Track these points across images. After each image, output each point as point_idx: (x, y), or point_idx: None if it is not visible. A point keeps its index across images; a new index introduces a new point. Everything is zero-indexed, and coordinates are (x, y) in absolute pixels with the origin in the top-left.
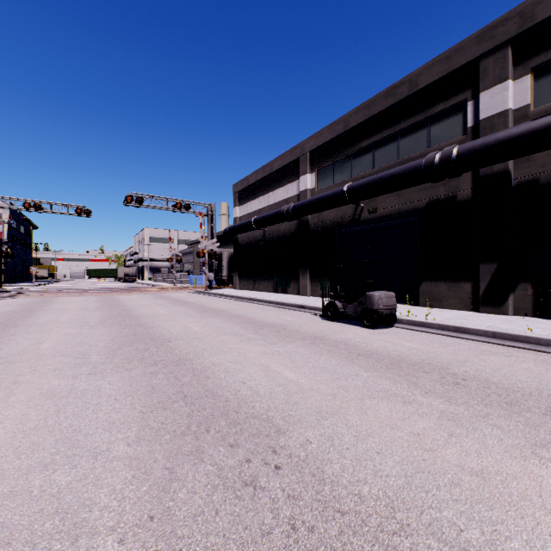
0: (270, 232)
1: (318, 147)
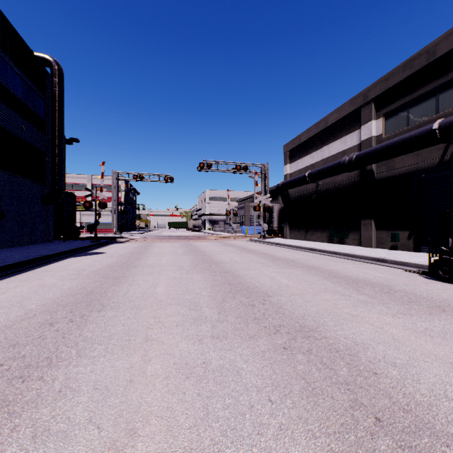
0: (324, 185)
1: (387, 90)
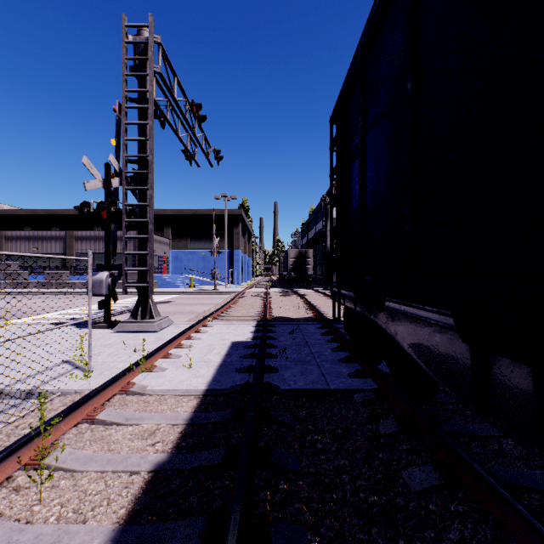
0: None
1: None
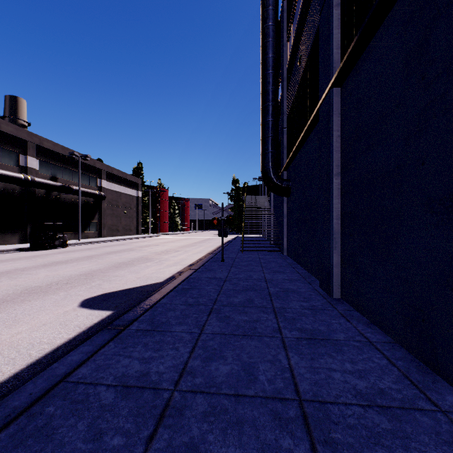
0: None
1: None
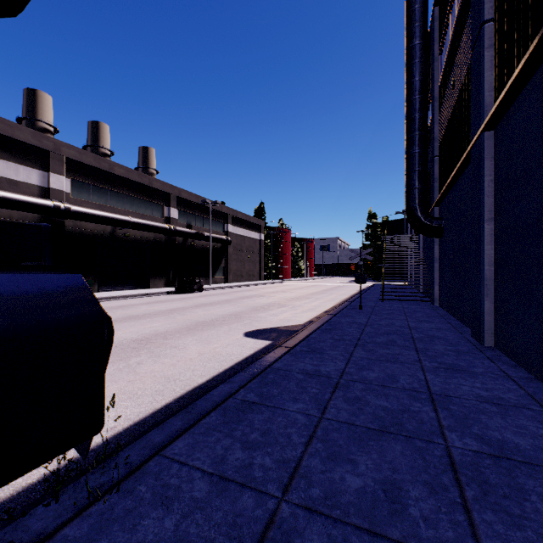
0: None
1: (79, 161)
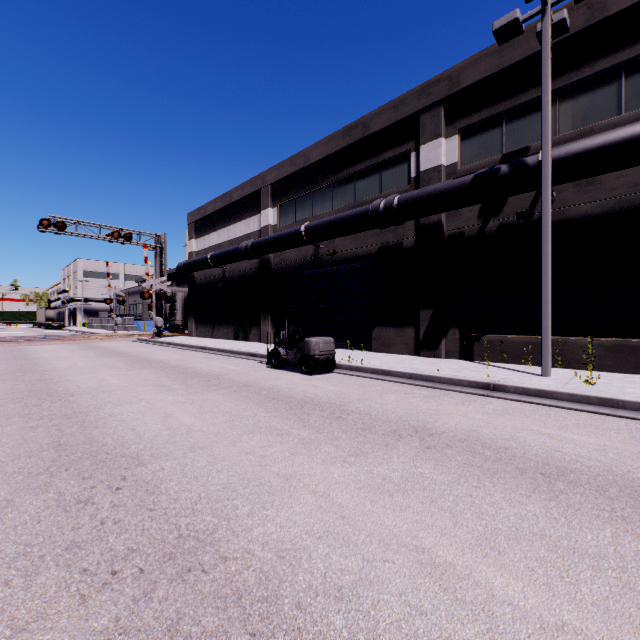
0: (231, 271)
1: (280, 180)
